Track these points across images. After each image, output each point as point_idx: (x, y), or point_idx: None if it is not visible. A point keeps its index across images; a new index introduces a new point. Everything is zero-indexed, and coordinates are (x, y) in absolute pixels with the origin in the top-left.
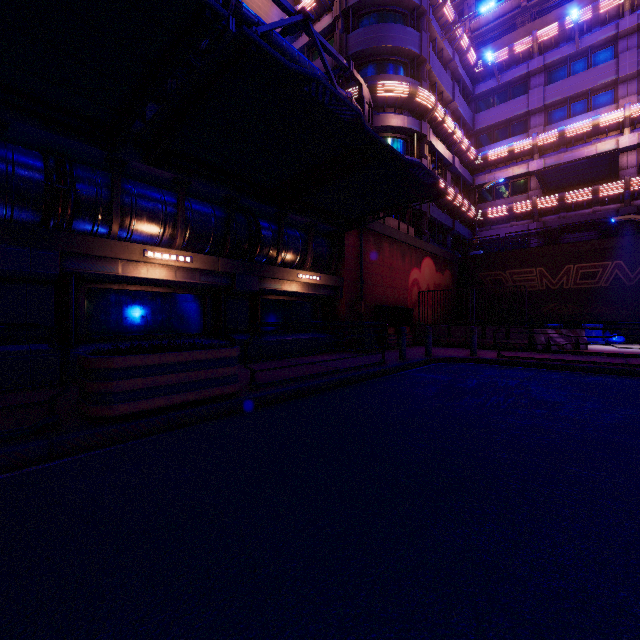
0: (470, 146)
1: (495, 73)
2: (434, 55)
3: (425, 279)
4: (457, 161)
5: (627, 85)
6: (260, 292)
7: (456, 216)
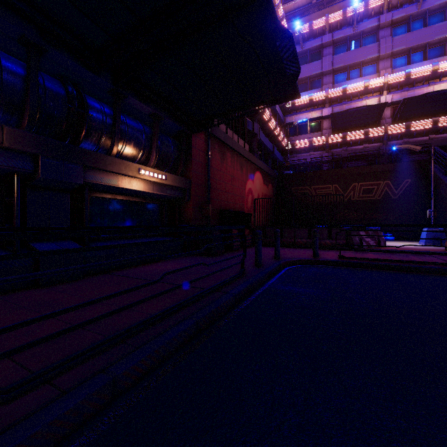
0: None
1: (300, 40)
2: None
3: (256, 189)
4: None
5: (385, 62)
6: (86, 187)
7: (274, 143)
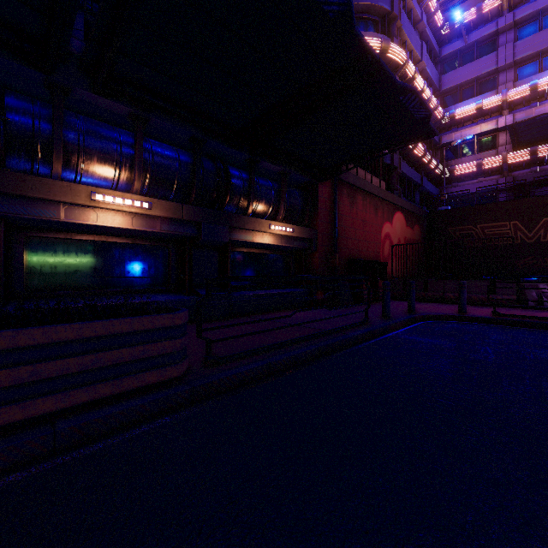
0: (438, 105)
1: (463, 33)
2: (404, 13)
3: (396, 233)
4: None
5: None
6: (230, 244)
7: (424, 173)
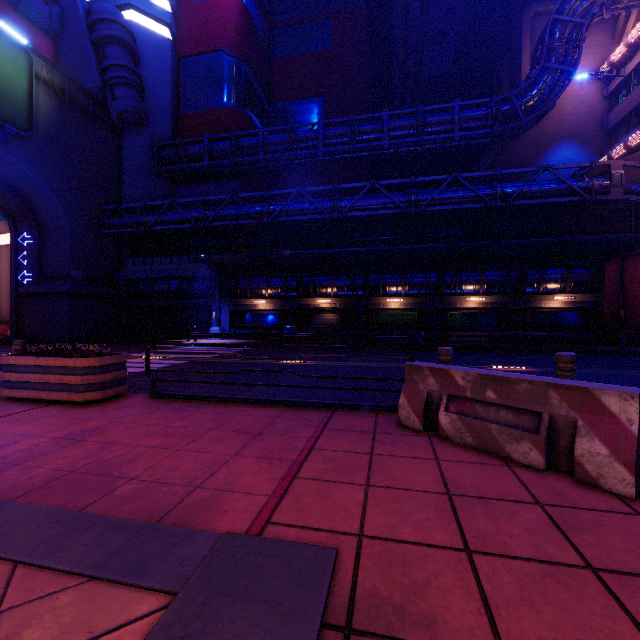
0: None
1: None
2: None
3: None
4: None
5: None
6: (526, 309)
7: None
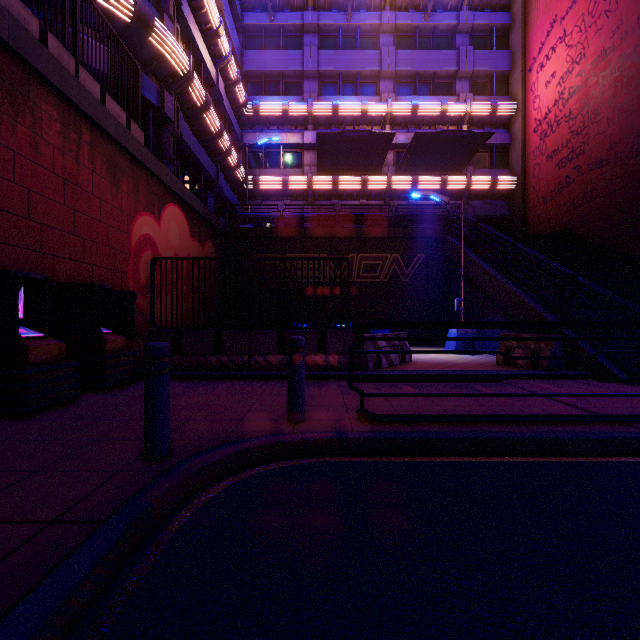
0: (240, 77)
1: (268, 3)
2: None
3: (170, 243)
4: (223, 86)
5: (387, 83)
6: None
7: (221, 169)
